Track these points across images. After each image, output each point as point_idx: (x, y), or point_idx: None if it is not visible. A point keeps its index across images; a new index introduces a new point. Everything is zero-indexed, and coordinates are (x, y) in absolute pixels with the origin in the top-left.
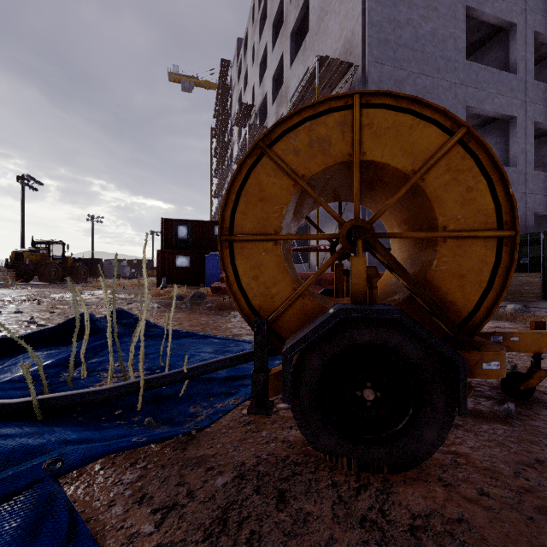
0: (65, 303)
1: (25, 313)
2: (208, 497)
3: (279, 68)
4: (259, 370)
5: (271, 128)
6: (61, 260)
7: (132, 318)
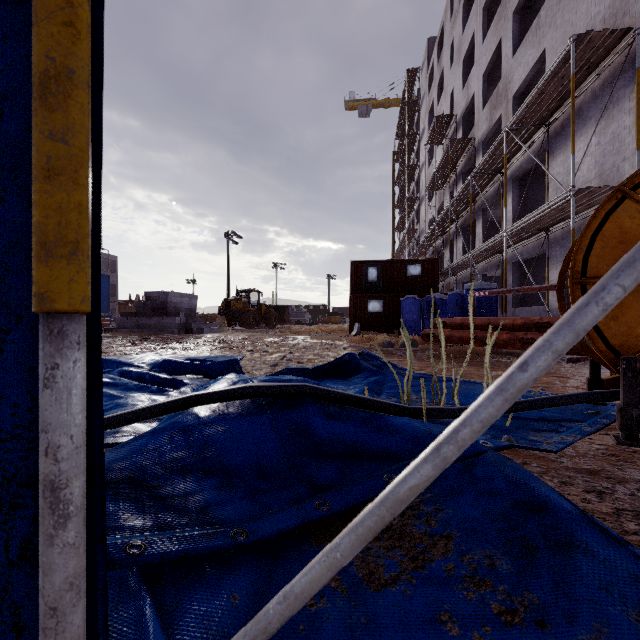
0: (287, 346)
1: (270, 352)
2: (629, 493)
3: (493, 61)
4: (629, 405)
5: (637, 172)
6: (257, 307)
7: (378, 360)
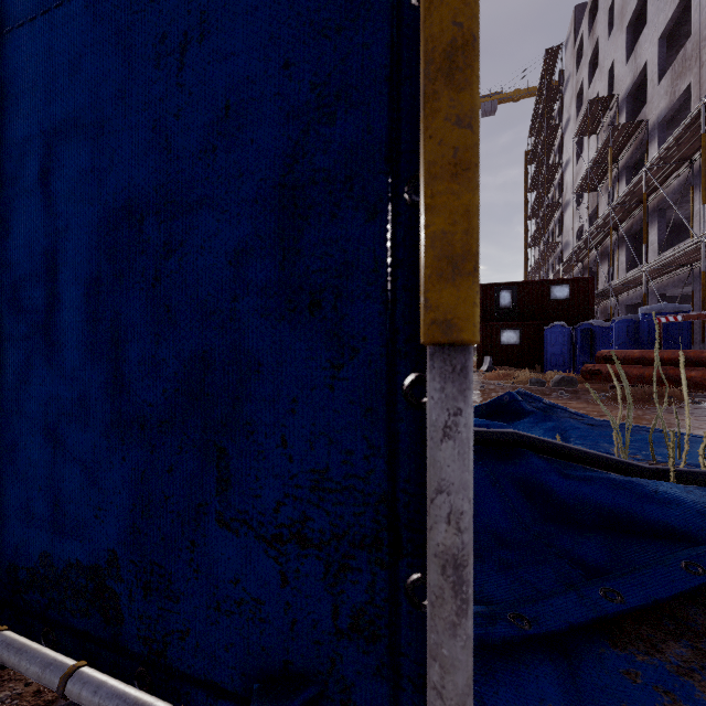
0: None
1: None
2: None
3: (676, 16)
4: None
5: None
6: None
7: (541, 402)
